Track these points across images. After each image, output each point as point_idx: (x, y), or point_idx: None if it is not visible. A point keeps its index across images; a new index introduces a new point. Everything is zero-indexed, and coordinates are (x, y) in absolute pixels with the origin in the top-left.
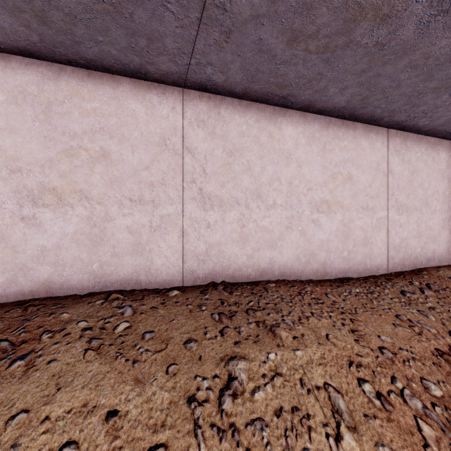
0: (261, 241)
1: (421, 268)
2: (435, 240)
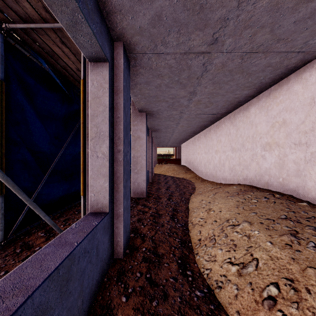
0: None
1: None
2: None
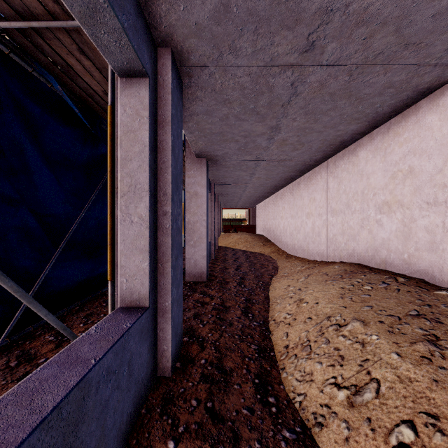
0: None
1: None
2: None
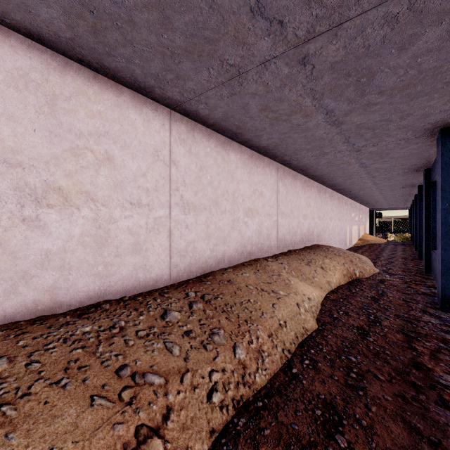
0: None
1: (209, 273)
2: (225, 241)
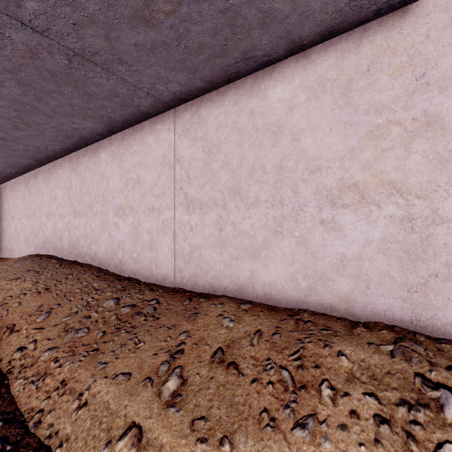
0: (92, 238)
1: (217, 295)
2: (255, 255)
